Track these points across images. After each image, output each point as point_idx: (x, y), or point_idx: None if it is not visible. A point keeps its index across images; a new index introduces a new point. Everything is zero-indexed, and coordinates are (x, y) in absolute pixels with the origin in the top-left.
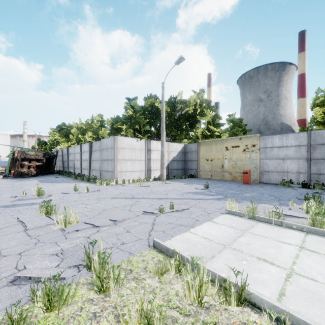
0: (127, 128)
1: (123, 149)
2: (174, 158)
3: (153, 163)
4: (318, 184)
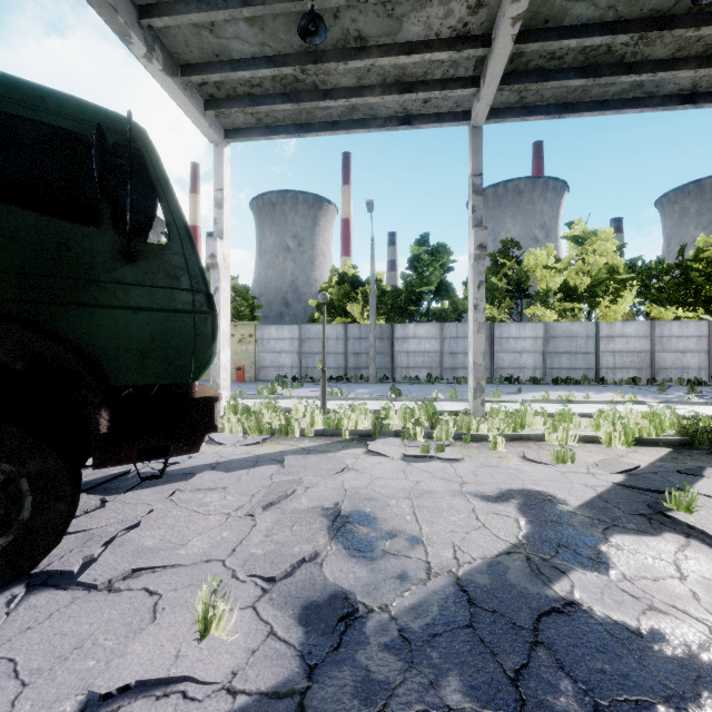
0: None
1: None
2: None
3: None
4: (304, 377)
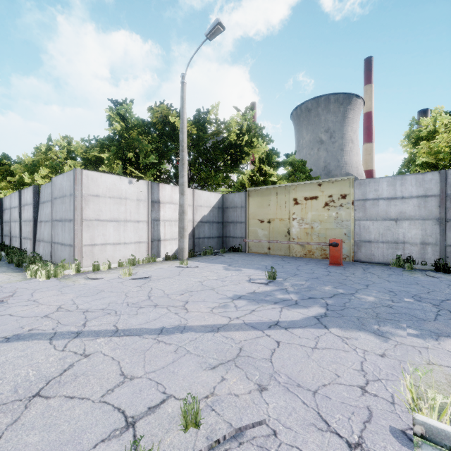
0: (111, 158)
1: (96, 197)
2: (205, 217)
3: (165, 227)
4: None
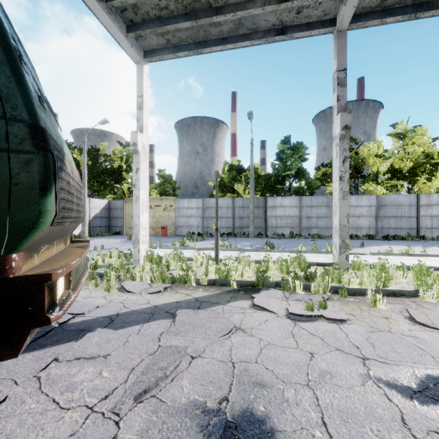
0: None
1: None
2: (97, 214)
3: None
4: (205, 233)
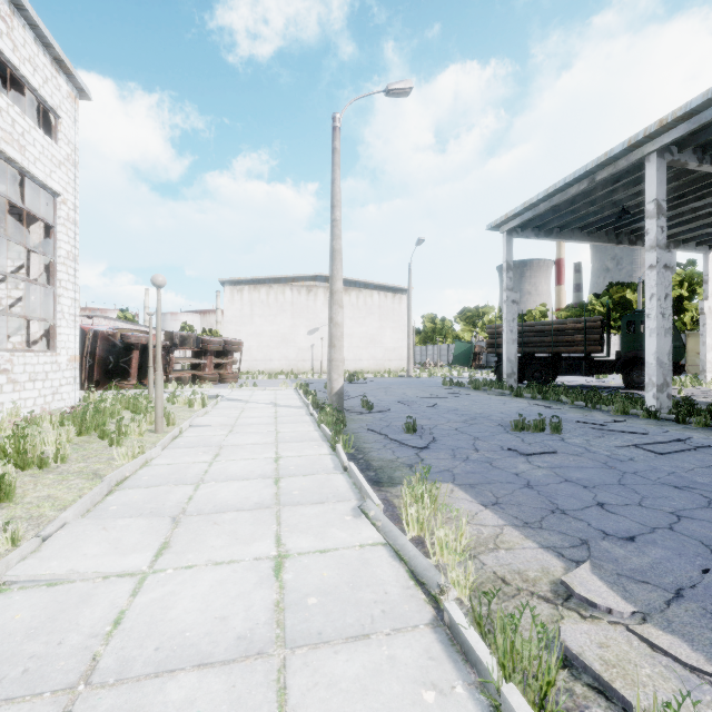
0: None
1: None
2: None
3: None
4: None
